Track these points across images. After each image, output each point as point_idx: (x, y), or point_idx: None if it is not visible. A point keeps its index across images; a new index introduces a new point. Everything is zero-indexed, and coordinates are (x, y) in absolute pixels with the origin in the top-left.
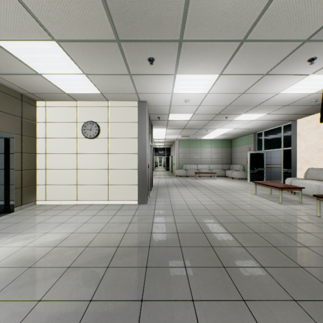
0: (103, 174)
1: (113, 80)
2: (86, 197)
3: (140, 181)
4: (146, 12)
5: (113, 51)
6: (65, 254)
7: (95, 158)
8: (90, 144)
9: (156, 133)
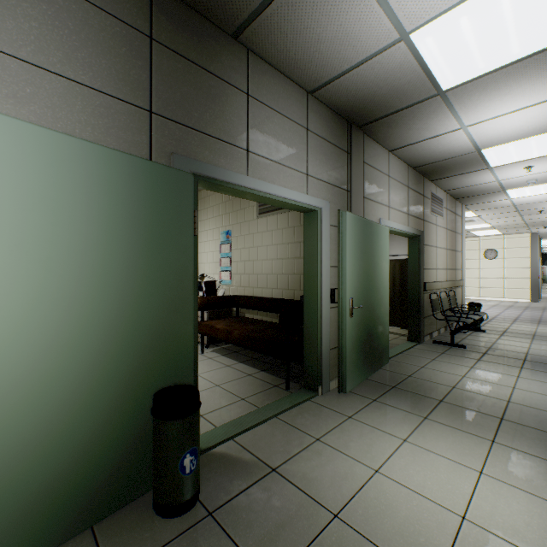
0: (499, 282)
1: (516, 231)
2: (486, 295)
3: (532, 287)
4: (543, 223)
5: (522, 228)
6: (503, 305)
7: (493, 271)
8: (489, 263)
9: (545, 242)
